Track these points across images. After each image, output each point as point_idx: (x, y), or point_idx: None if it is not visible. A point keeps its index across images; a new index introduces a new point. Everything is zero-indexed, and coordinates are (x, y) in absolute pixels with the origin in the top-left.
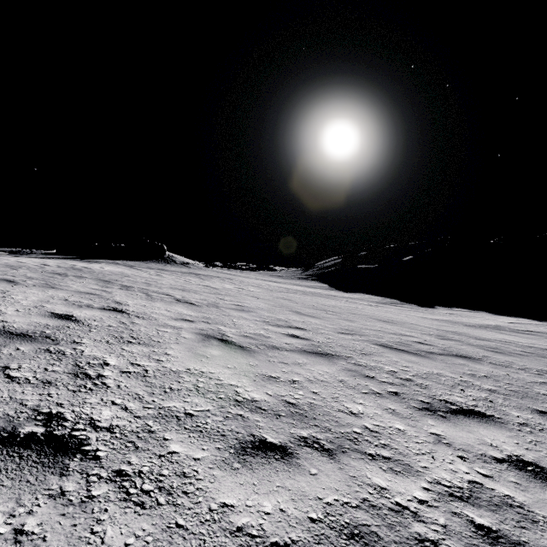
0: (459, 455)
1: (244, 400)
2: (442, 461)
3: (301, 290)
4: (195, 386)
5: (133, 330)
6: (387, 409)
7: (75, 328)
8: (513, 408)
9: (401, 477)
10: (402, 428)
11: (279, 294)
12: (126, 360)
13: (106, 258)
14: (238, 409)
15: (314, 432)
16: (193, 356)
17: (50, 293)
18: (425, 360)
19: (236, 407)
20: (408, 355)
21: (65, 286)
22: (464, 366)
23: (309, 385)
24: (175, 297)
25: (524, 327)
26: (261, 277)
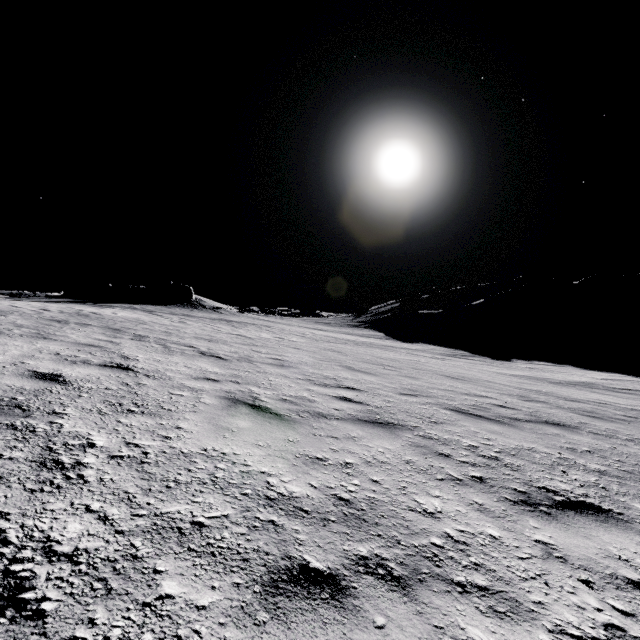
0: (581, 577)
1: (279, 497)
2: (560, 591)
3: (352, 339)
4: (211, 477)
5: (138, 394)
6: (473, 504)
7: (60, 393)
8: (633, 497)
9: (508, 624)
10: (496, 535)
11: (327, 345)
12: (120, 438)
13: (121, 302)
14: (270, 513)
15: (376, 546)
16: (214, 430)
17: (39, 345)
18: (510, 429)
19: (267, 508)
20: (489, 424)
21: (61, 336)
22: (559, 437)
23: (367, 469)
24: (199, 349)
25: (620, 385)
26: (306, 324)
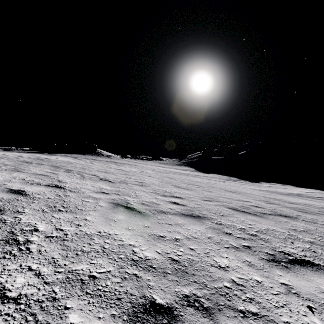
0: (308, 305)
1: (139, 259)
2: (298, 314)
3: (178, 172)
4: (102, 248)
5: (65, 201)
6: (245, 262)
7: (22, 200)
8: None
9: None
10: (259, 280)
11: (165, 174)
12: (52, 226)
13: (61, 152)
14: (134, 269)
15: (194, 288)
16: (104, 221)
17: (14, 175)
18: (261, 219)
19: (132, 266)
20: (250, 216)
21: (27, 170)
22: (287, 223)
23: (187, 242)
24: (99, 176)
25: (315, 195)
26: (154, 164)
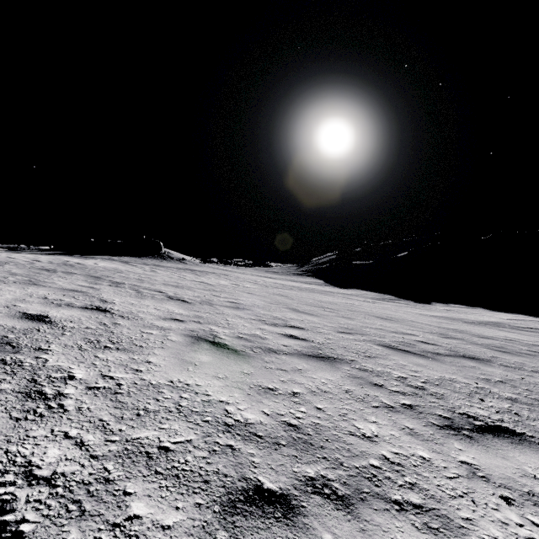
0: (503, 495)
1: (236, 423)
2: (485, 507)
3: (297, 286)
4: (176, 405)
5: (114, 332)
6: (404, 429)
7: (46, 331)
8: None
9: None
10: (426, 456)
11: (275, 290)
12: (97, 371)
13: (102, 254)
14: (228, 438)
15: (322, 468)
16: (179, 364)
17: (30, 291)
18: (433, 362)
19: (225, 434)
20: (415, 358)
21: (49, 283)
22: (475, 369)
23: (312, 398)
24: (167, 293)
25: (524, 324)
26: (257, 273)
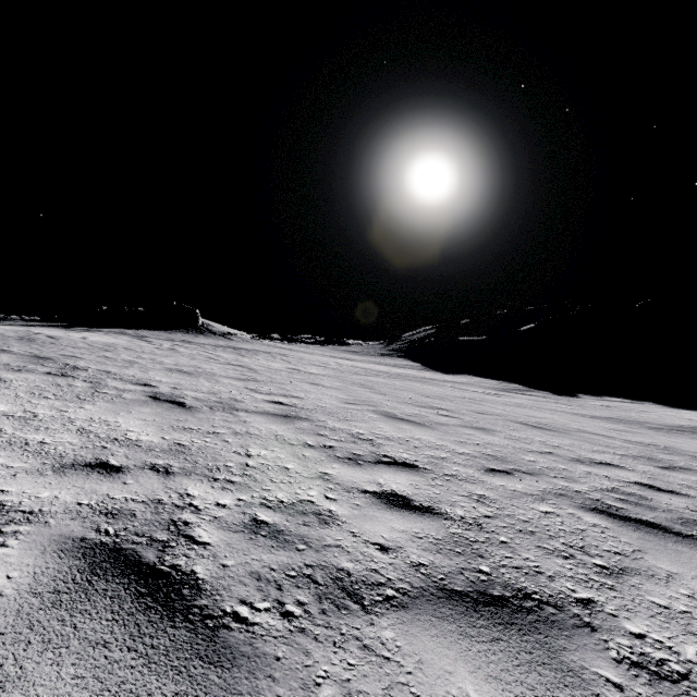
0: None
1: None
2: None
3: (385, 370)
4: None
5: None
6: None
7: None
8: None
9: None
10: None
11: (355, 378)
12: None
13: (113, 326)
14: None
15: None
16: None
17: None
18: None
19: None
20: None
21: None
22: None
23: None
24: (157, 388)
25: None
26: (330, 353)
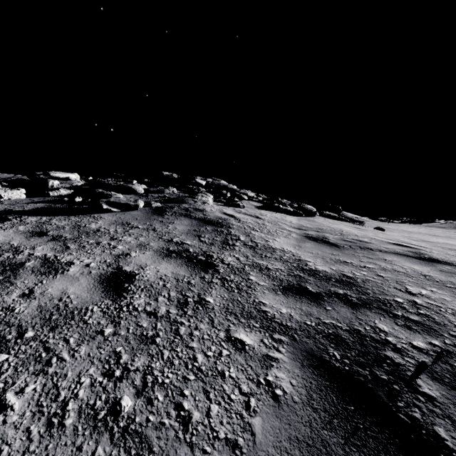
0: None
1: None
2: None
3: None
4: None
5: None
6: None
7: None
8: None
9: None
10: None
11: None
12: None
13: None
14: None
15: None
16: None
17: None
18: None
19: None
20: None
21: None
22: None
23: None
24: None
25: None
26: (420, 227)
